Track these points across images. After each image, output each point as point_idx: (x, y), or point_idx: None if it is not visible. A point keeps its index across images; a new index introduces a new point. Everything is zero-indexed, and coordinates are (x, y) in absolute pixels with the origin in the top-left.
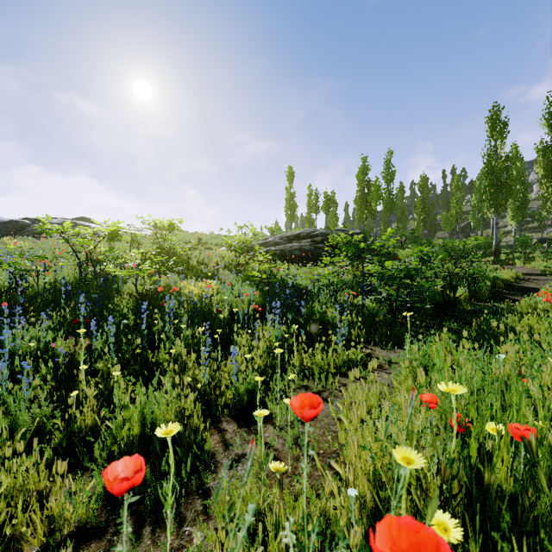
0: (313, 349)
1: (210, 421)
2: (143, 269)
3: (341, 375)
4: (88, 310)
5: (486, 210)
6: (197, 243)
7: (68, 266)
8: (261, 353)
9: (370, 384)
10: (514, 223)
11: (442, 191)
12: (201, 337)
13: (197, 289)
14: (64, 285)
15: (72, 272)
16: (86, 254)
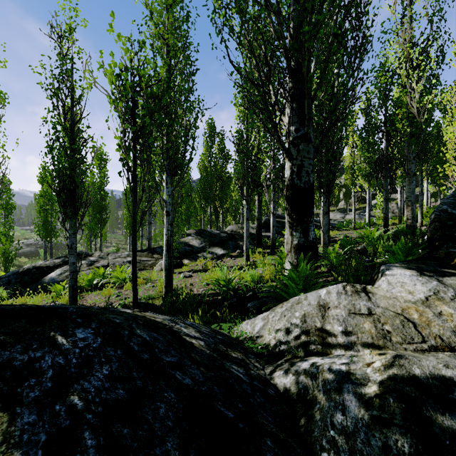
0: None
1: None
2: None
3: None
4: None
5: None
6: None
7: None
8: None
9: None
10: None
11: None
12: None
13: None
14: None
15: None
16: None
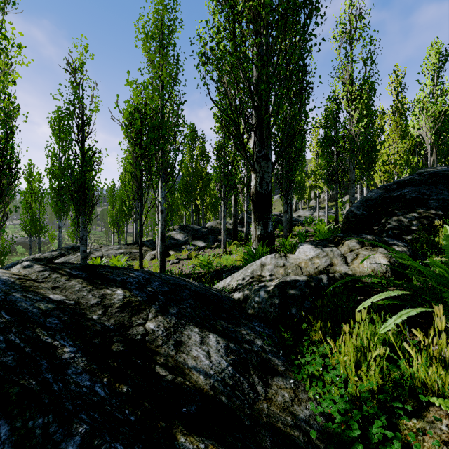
0: None
1: None
2: None
3: None
4: None
5: None
6: None
7: None
8: None
9: None
10: None
11: None
12: None
13: None
14: None
15: None
16: None
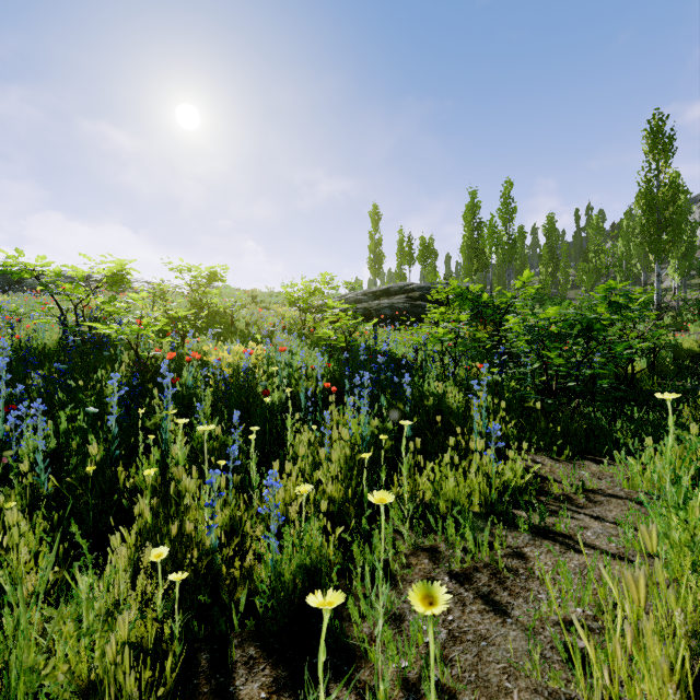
0: (427, 459)
1: (206, 663)
2: (145, 324)
3: (499, 522)
4: (43, 390)
5: (634, 261)
6: (250, 302)
7: (53, 327)
8: (335, 472)
9: (579, 553)
10: (677, 277)
11: (574, 238)
12: (226, 439)
13: (230, 356)
14: (28, 352)
15: (56, 335)
16: (74, 307)
